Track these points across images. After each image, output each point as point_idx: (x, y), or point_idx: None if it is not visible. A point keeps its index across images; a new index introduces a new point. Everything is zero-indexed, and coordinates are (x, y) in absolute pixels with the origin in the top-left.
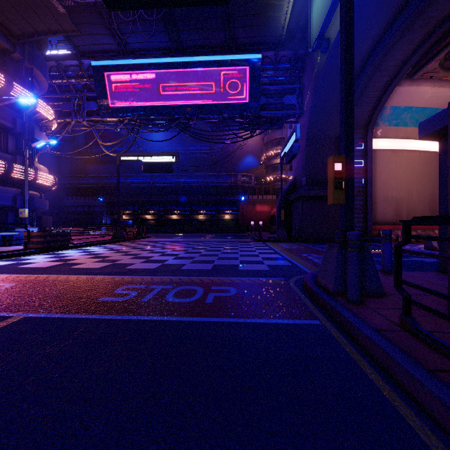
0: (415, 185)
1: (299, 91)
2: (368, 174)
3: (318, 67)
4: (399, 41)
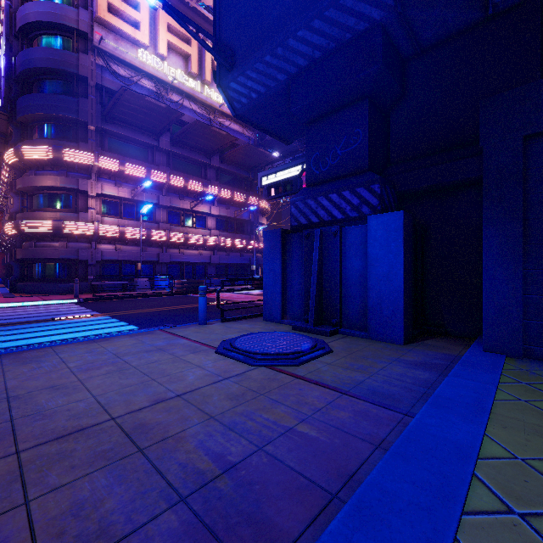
0: None
1: None
2: None
3: None
4: None
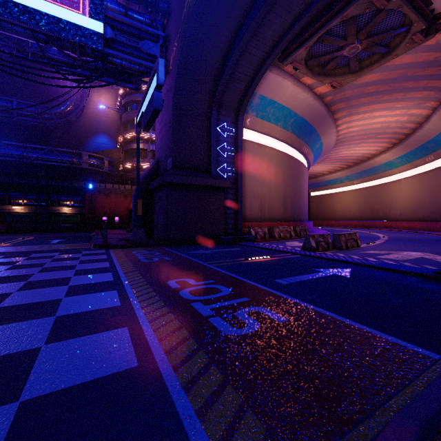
0: (274, 183)
1: (164, 42)
2: (239, 165)
3: (188, 4)
4: (281, 0)
